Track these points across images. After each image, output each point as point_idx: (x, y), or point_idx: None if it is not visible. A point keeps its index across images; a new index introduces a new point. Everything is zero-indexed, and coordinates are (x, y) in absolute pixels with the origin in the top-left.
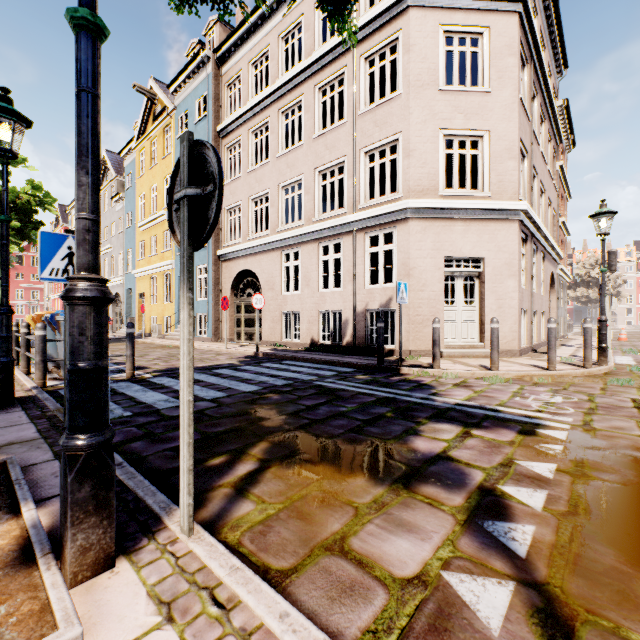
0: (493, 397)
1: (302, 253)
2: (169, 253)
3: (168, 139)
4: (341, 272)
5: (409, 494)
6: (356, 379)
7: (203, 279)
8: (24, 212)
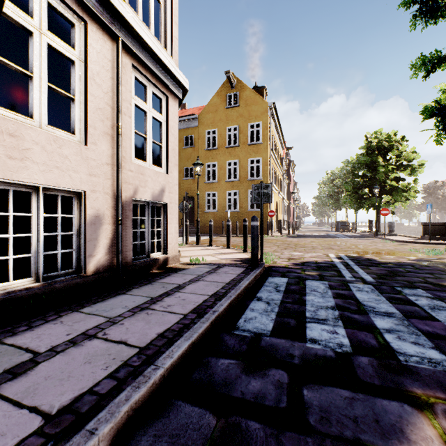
0: (313, 256)
1: None
2: None
3: None
4: (78, 99)
5: (443, 261)
6: (325, 273)
7: None
8: None
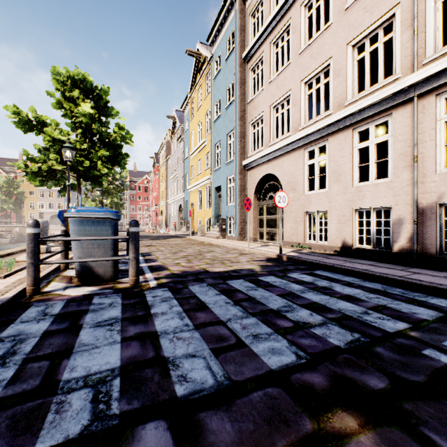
0: None
1: (330, 146)
2: (208, 170)
3: (208, 83)
4: (389, 158)
5: None
6: None
7: (232, 187)
8: (115, 147)
